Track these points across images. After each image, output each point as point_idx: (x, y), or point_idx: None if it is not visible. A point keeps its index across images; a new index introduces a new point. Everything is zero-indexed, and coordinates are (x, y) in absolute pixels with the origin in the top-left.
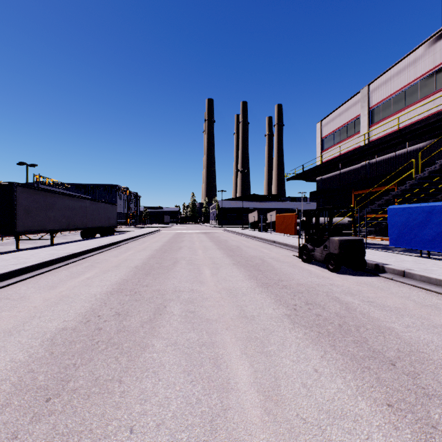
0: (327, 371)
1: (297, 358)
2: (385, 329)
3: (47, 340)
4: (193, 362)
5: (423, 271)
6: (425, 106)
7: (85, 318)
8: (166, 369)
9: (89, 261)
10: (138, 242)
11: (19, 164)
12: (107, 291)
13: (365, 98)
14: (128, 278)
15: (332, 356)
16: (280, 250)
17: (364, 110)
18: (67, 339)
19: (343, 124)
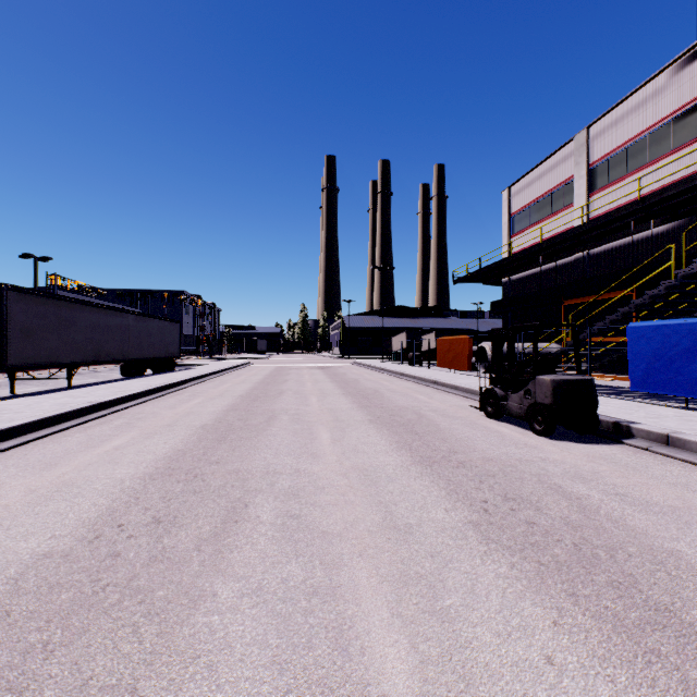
0: (572, 661)
1: (505, 626)
2: (665, 555)
3: (6, 581)
4: (293, 639)
5: None
6: (681, 160)
7: (94, 531)
8: (236, 656)
9: (125, 416)
10: (213, 382)
11: (23, 257)
12: (145, 472)
13: (582, 149)
14: (187, 448)
15: (576, 620)
16: (447, 396)
17: (580, 169)
18: (46, 579)
19: (545, 192)
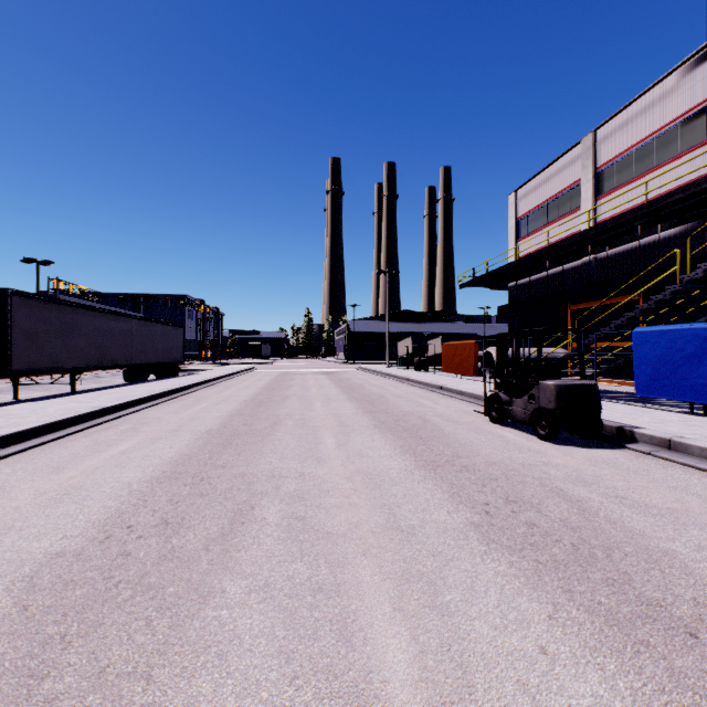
0: (564, 651)
1: (502, 619)
2: (660, 555)
3: (22, 578)
4: (299, 631)
5: (705, 441)
6: (689, 163)
7: (104, 532)
8: (245, 646)
9: (130, 421)
10: (217, 387)
11: (25, 261)
12: (152, 476)
13: (589, 152)
14: (193, 452)
15: (570, 614)
16: (452, 402)
17: (587, 173)
18: (61, 577)
19: (552, 196)
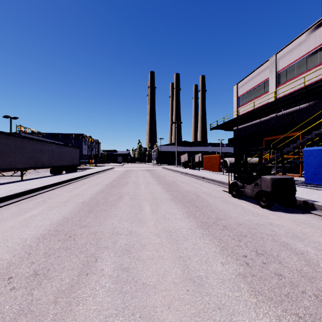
0: None
1: None
2: None
3: None
4: None
5: None
6: None
7: None
8: None
9: (43, 196)
10: (94, 177)
11: (4, 117)
12: (41, 233)
13: (273, 64)
14: (70, 216)
15: None
16: (210, 185)
17: (272, 74)
18: None
19: (255, 86)
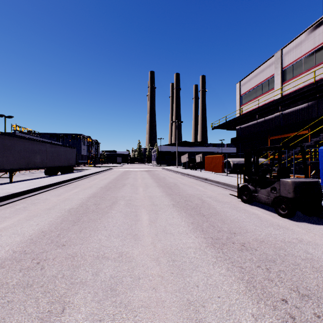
0: None
1: None
2: None
3: None
4: None
5: None
6: None
7: None
8: None
9: (27, 201)
10: (89, 179)
11: None
12: (1, 258)
13: (279, 60)
14: (49, 229)
15: None
16: (214, 187)
17: (277, 70)
18: None
19: (259, 83)
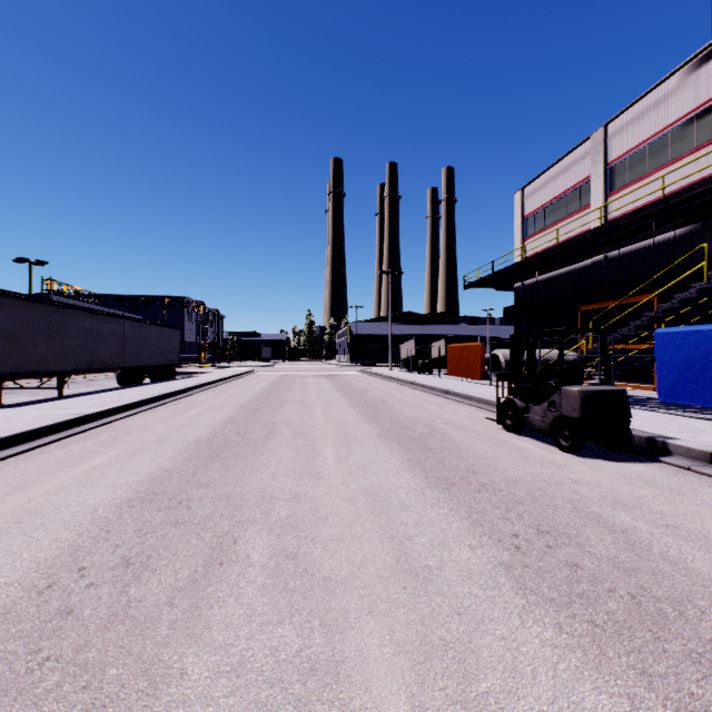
0: None
1: None
2: None
3: None
4: None
5: None
6: (706, 157)
7: (48, 577)
8: None
9: (113, 429)
10: (212, 392)
11: (17, 261)
12: (123, 498)
13: (599, 148)
14: (175, 467)
15: None
16: (460, 407)
17: (597, 169)
18: None
19: (561, 193)
